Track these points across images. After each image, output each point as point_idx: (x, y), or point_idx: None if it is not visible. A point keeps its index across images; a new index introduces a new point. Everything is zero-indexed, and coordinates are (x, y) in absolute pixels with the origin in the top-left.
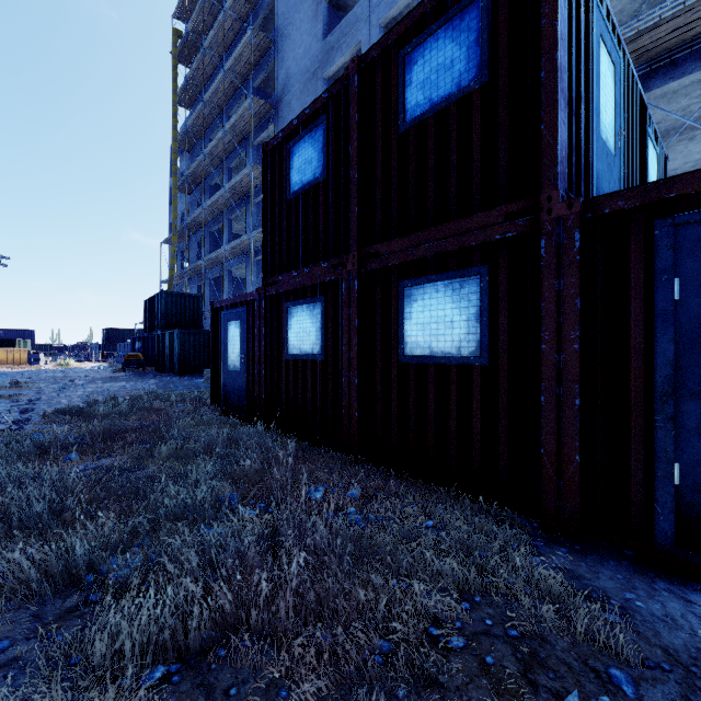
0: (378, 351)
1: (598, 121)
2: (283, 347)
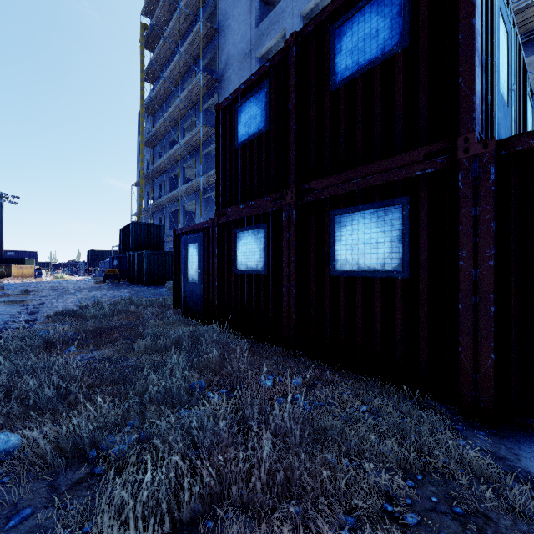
0: (312, 266)
1: (498, 77)
2: (232, 264)
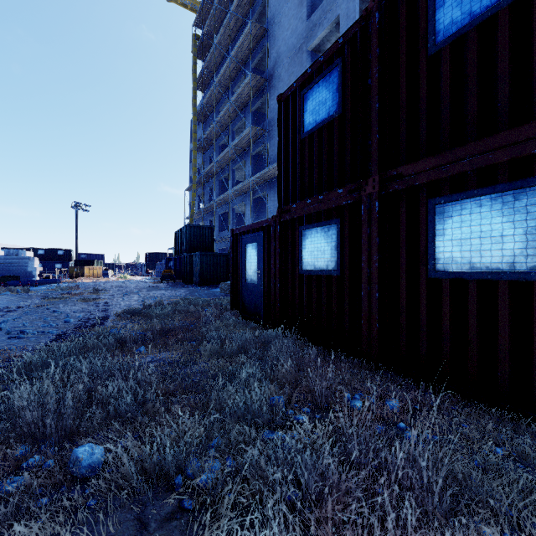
0: (402, 266)
1: None
2: (297, 264)
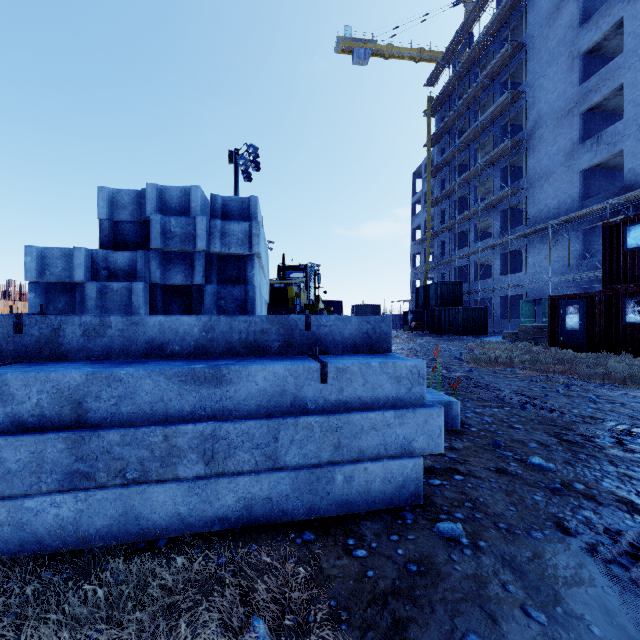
0: None
1: None
2: (621, 319)
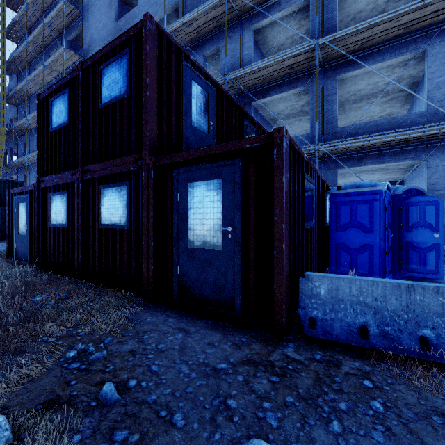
0: (91, 222)
1: (190, 118)
2: (48, 220)
